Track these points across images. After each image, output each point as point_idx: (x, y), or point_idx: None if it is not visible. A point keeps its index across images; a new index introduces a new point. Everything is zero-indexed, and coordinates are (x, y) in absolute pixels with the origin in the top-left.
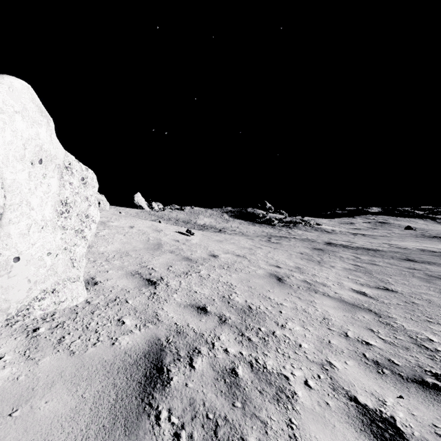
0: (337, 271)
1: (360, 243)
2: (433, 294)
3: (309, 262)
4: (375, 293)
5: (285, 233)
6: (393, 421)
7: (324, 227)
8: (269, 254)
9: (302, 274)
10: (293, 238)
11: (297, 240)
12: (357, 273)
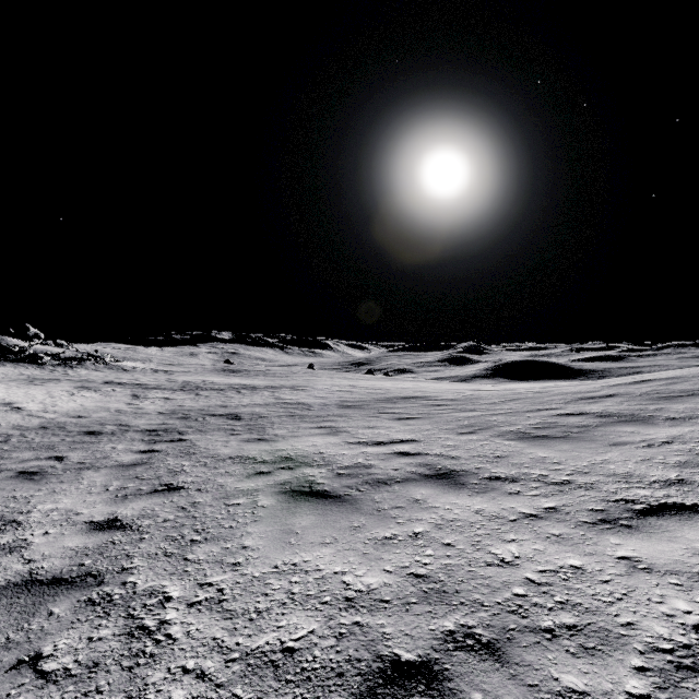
0: (83, 397)
1: (143, 380)
2: (125, 399)
3: (64, 394)
4: (94, 401)
5: (60, 374)
6: (58, 413)
7: (125, 364)
8: (28, 392)
9: (52, 399)
10: (69, 379)
11: (71, 381)
12: (97, 397)
